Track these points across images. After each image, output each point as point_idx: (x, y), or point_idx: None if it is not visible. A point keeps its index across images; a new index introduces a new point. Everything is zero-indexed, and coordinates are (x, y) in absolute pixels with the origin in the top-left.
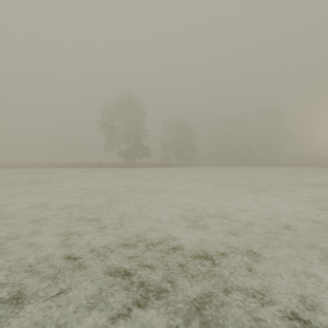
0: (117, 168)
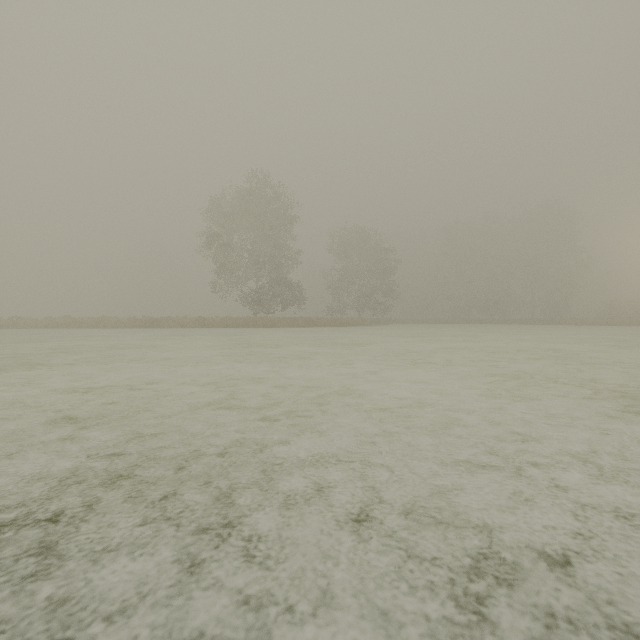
0: (236, 328)
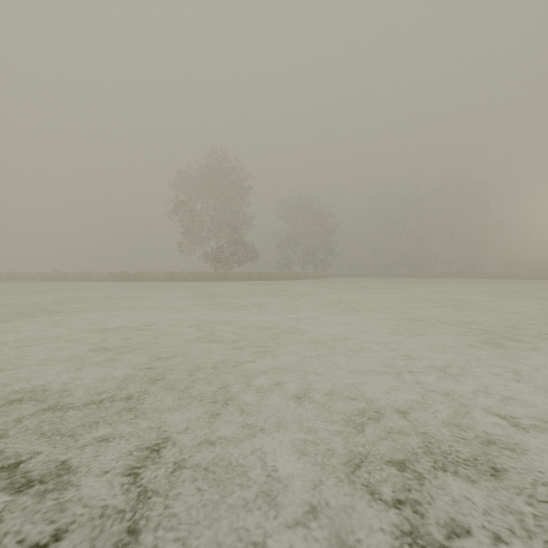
0: (200, 281)
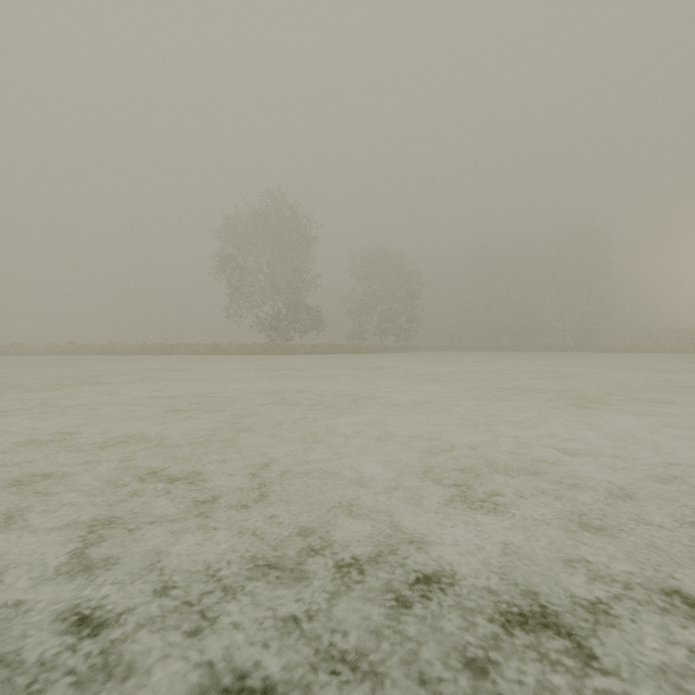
0: (253, 355)
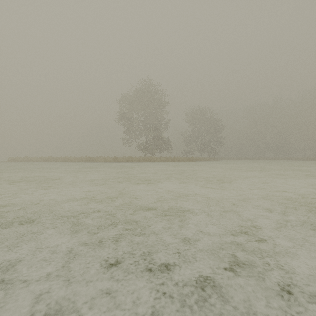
0: (133, 162)
